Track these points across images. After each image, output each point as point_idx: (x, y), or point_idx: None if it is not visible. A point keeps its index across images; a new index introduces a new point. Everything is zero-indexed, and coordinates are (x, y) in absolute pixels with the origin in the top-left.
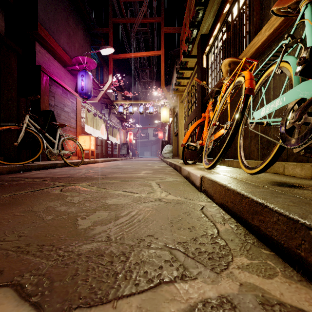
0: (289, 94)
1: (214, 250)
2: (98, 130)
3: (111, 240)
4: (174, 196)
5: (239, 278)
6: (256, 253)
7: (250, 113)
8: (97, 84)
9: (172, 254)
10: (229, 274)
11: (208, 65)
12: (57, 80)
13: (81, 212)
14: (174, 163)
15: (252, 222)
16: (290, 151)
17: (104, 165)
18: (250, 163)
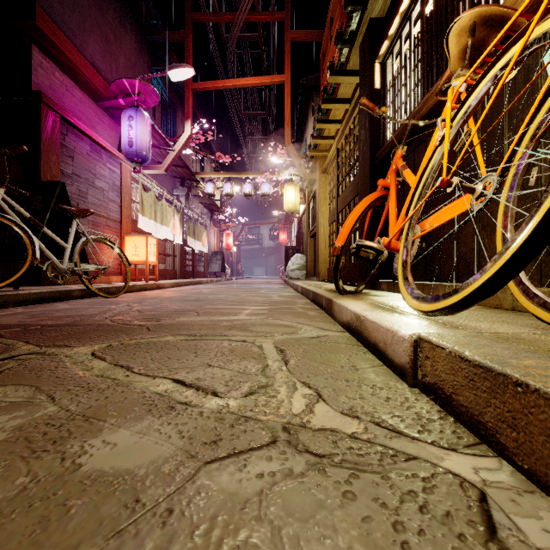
0: None
1: None
2: (166, 227)
3: None
4: (337, 412)
5: None
6: None
7: None
8: (162, 137)
9: None
10: None
11: (386, 83)
12: (79, 124)
13: None
14: (312, 290)
15: None
16: None
17: (171, 294)
18: None
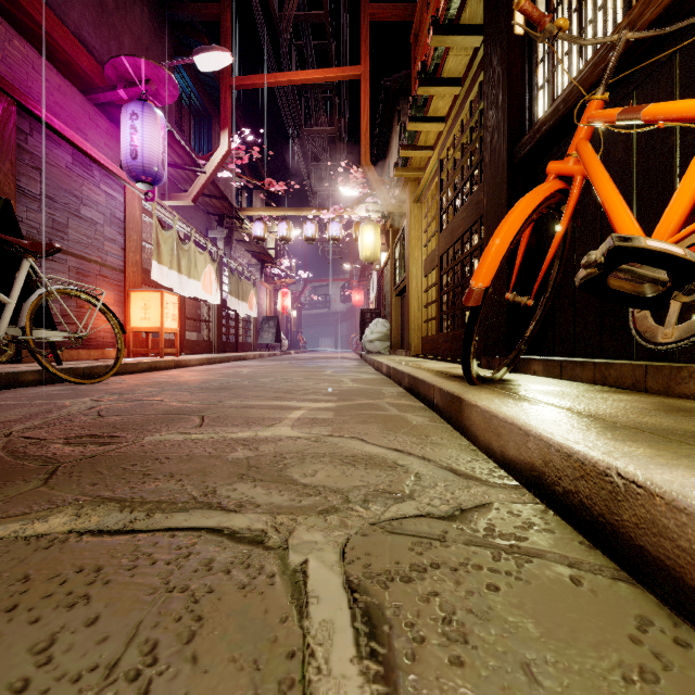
0: None
1: None
2: (195, 281)
3: None
4: None
5: None
6: None
7: None
8: (186, 151)
9: None
10: None
11: None
12: (51, 119)
13: None
14: (409, 373)
15: None
16: None
17: (190, 377)
18: None
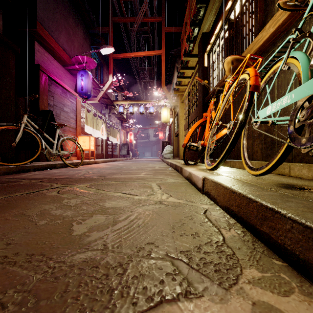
0: (298, 90)
1: (220, 260)
2: (98, 131)
3: (107, 248)
4: (176, 199)
5: (251, 296)
6: (267, 264)
7: (253, 112)
8: (97, 83)
9: (174, 266)
10: (239, 291)
11: (210, 64)
12: (57, 79)
13: (77, 216)
14: (175, 164)
15: (260, 228)
16: (296, 152)
17: (104, 166)
18: (253, 163)
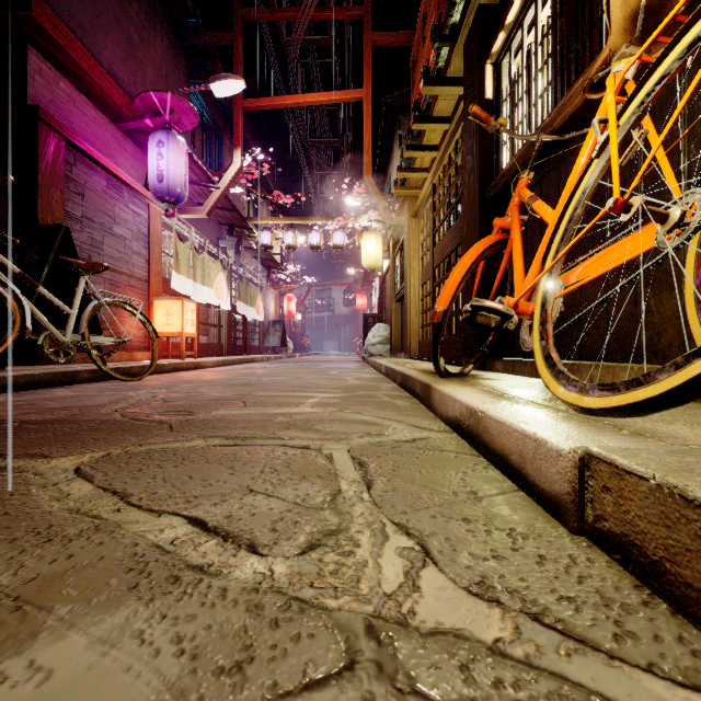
0: None
1: None
2: (209, 288)
3: None
4: (461, 589)
5: None
6: None
7: None
8: (202, 170)
9: None
10: None
11: (501, 91)
12: (91, 150)
13: None
14: (401, 371)
15: None
16: None
17: (213, 376)
18: None
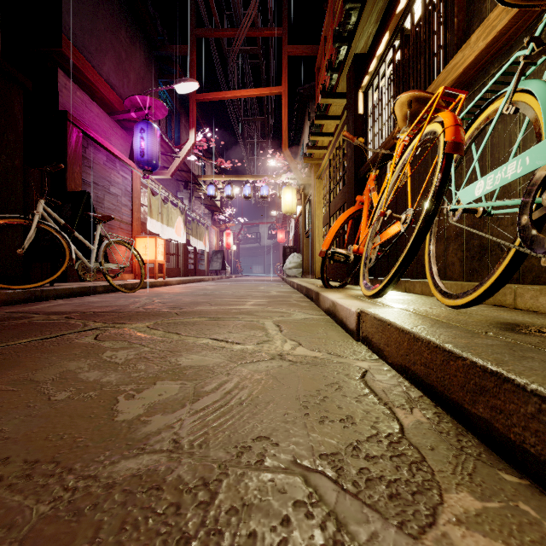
0: (538, 150)
1: (398, 474)
2: (171, 228)
3: (181, 448)
4: (309, 350)
5: None
6: (490, 483)
7: (447, 194)
8: (168, 145)
9: (309, 485)
10: (441, 541)
11: (368, 110)
12: (97, 137)
13: (126, 384)
14: (305, 286)
15: (472, 409)
16: (526, 265)
17: (181, 290)
18: (447, 285)
